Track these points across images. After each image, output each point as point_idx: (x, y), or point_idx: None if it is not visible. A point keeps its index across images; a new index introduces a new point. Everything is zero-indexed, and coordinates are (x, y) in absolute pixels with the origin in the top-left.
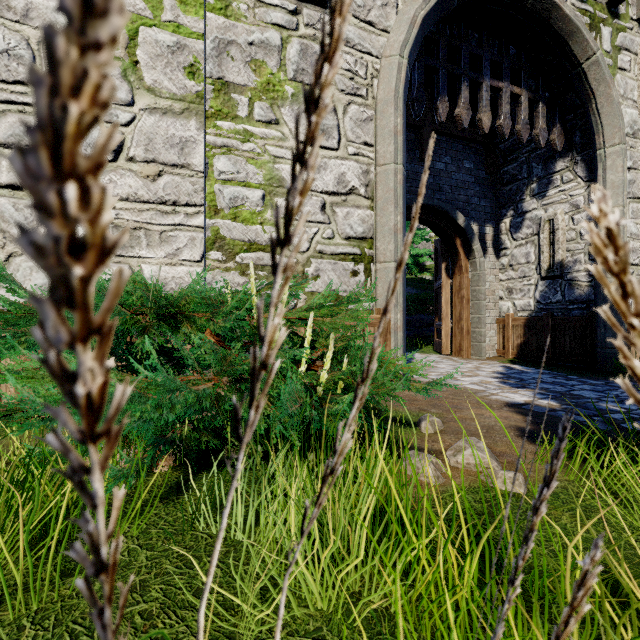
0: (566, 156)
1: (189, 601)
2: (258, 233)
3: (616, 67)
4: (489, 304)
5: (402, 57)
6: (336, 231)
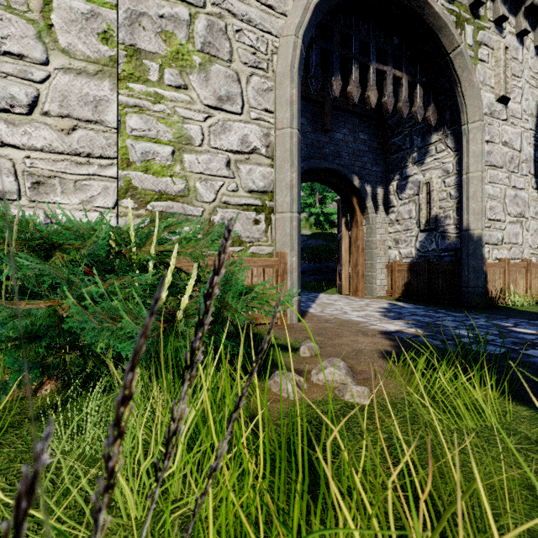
0: (439, 130)
1: (4, 517)
2: (168, 184)
3: (477, 58)
4: (380, 252)
5: (297, 37)
6: (240, 185)
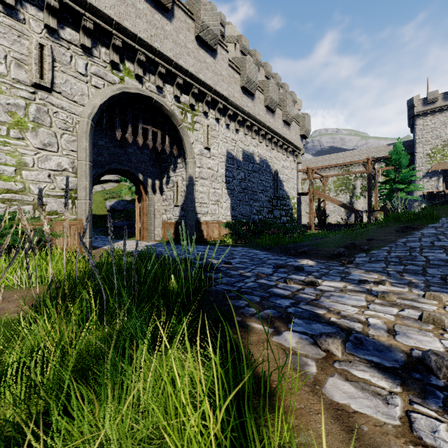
0: (180, 158)
1: None
2: (13, 185)
3: (194, 129)
4: (157, 216)
5: (89, 119)
6: (56, 186)
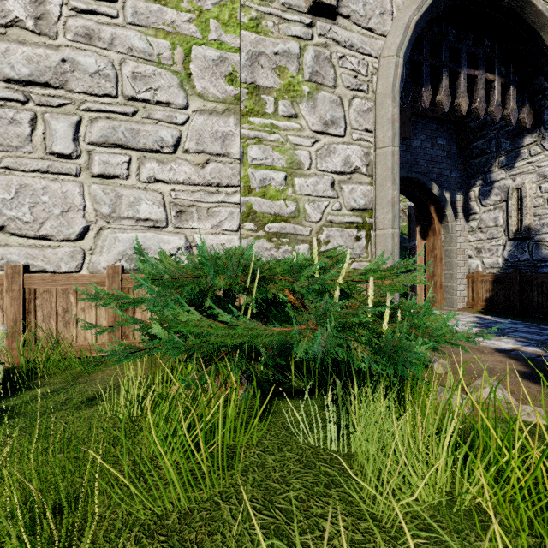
0: (534, 132)
1: (324, 492)
2: (281, 207)
3: None
4: (459, 262)
5: (398, 57)
6: (343, 204)
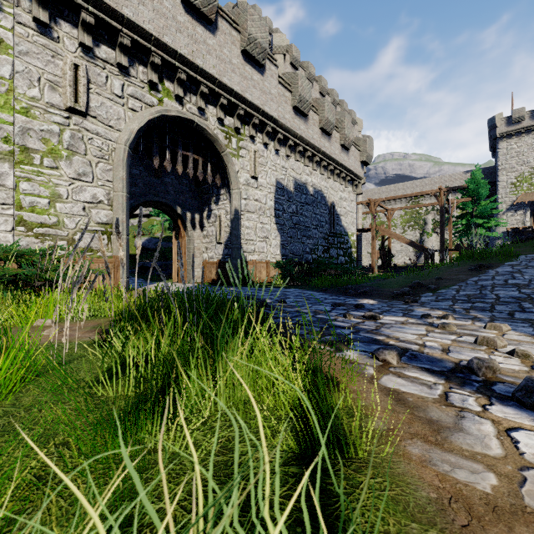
0: (224, 188)
1: None
2: (46, 219)
3: (239, 155)
4: (197, 255)
5: (126, 146)
6: (92, 220)
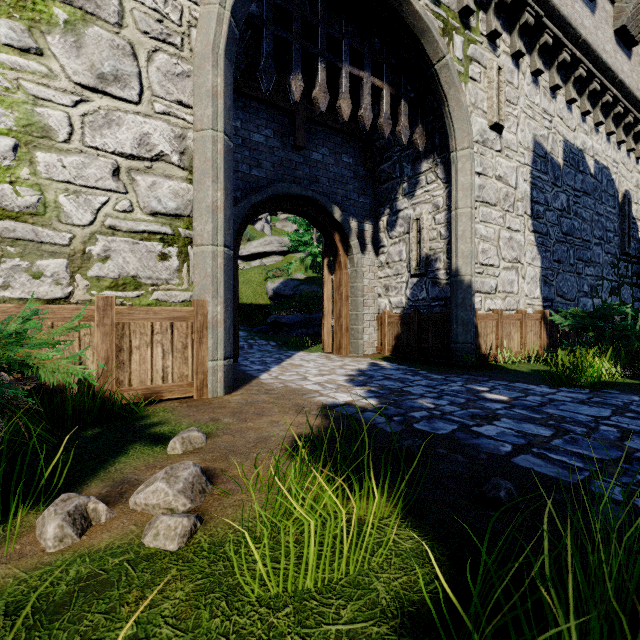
0: (429, 157)
1: None
2: (6, 195)
3: (468, 76)
4: (368, 301)
5: (223, 7)
6: (136, 203)
